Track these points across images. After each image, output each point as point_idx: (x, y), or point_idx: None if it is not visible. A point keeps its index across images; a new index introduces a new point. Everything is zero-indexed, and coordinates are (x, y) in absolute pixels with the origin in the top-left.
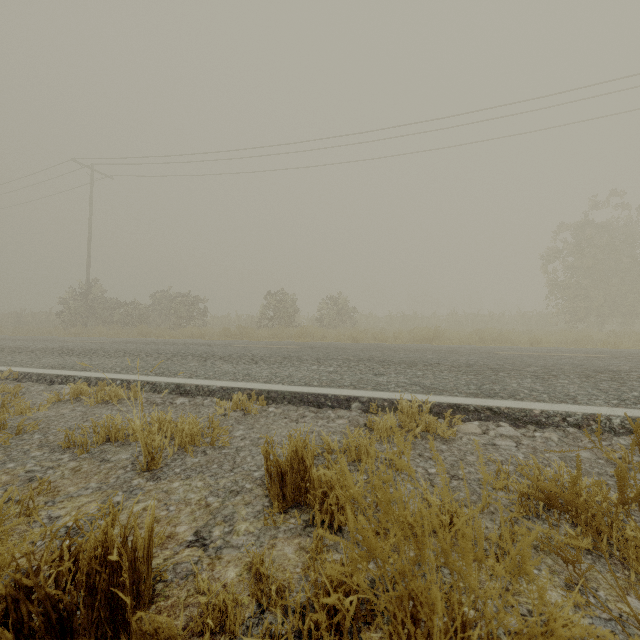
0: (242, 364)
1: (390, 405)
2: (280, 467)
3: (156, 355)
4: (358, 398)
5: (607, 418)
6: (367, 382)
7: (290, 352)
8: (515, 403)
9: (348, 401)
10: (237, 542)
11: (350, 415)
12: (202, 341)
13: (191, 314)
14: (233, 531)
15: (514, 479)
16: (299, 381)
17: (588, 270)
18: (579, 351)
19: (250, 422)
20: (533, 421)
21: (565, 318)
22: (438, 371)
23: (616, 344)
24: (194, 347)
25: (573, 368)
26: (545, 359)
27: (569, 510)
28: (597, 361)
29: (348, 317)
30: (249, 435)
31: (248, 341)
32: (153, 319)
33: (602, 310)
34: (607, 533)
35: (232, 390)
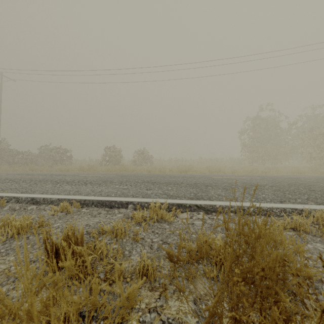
0: (77, 185)
1: (148, 205)
2: (55, 245)
3: (29, 181)
4: (132, 202)
5: (248, 208)
6: (141, 193)
7: (108, 178)
8: (209, 202)
9: (127, 204)
10: (13, 295)
11: (126, 211)
12: (63, 173)
13: (62, 158)
14: (15, 287)
15: (190, 242)
16: (104, 194)
17: (258, 139)
18: (249, 176)
19: (67, 218)
20: (215, 211)
21: (249, 161)
22: (179, 187)
23: (267, 172)
24: (55, 176)
25: (242, 184)
26: (232, 180)
27: (178, 263)
28: (254, 180)
29: (149, 160)
30: (62, 226)
31: (90, 173)
32: (40, 161)
33: (264, 157)
34: (194, 274)
35: (64, 200)
